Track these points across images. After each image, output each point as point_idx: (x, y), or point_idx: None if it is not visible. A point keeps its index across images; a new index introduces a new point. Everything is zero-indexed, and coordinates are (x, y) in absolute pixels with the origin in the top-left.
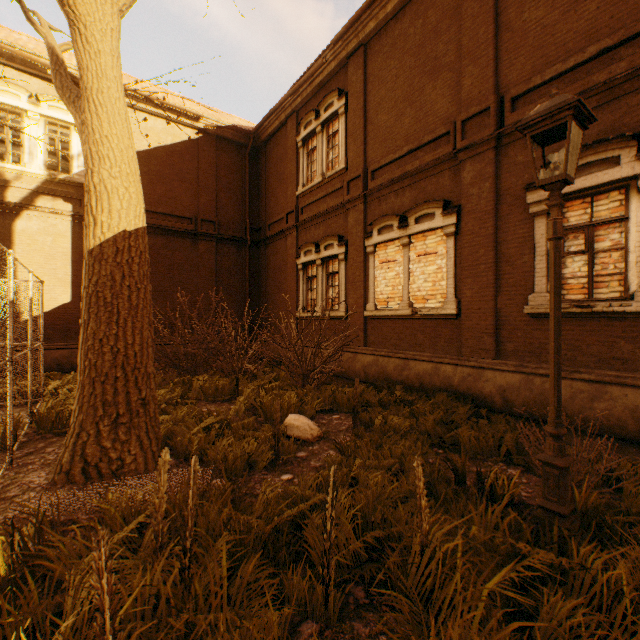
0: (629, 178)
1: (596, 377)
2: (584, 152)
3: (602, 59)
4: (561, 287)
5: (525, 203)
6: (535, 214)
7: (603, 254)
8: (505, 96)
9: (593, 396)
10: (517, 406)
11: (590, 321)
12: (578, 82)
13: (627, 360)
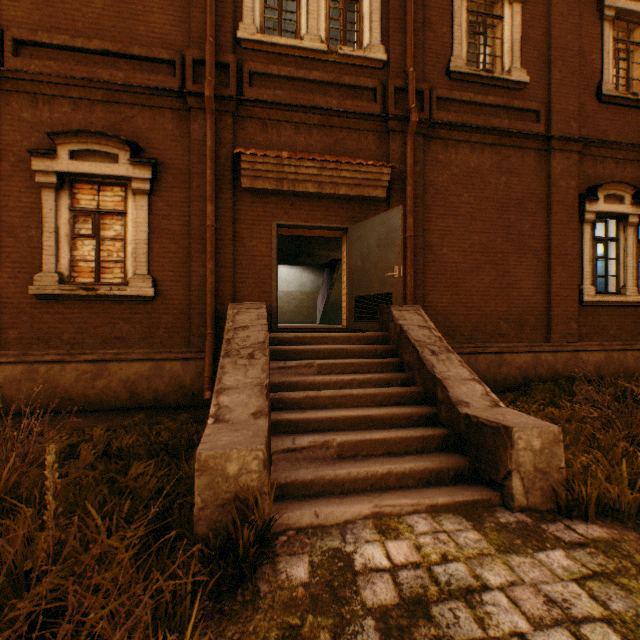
0: (127, 178)
1: (100, 356)
2: (90, 138)
3: (108, 60)
4: (74, 269)
5: (34, 169)
6: (44, 185)
7: (110, 242)
8: (7, 31)
9: (97, 375)
10: (19, 402)
11: (98, 304)
12: (87, 67)
13: (127, 338)
